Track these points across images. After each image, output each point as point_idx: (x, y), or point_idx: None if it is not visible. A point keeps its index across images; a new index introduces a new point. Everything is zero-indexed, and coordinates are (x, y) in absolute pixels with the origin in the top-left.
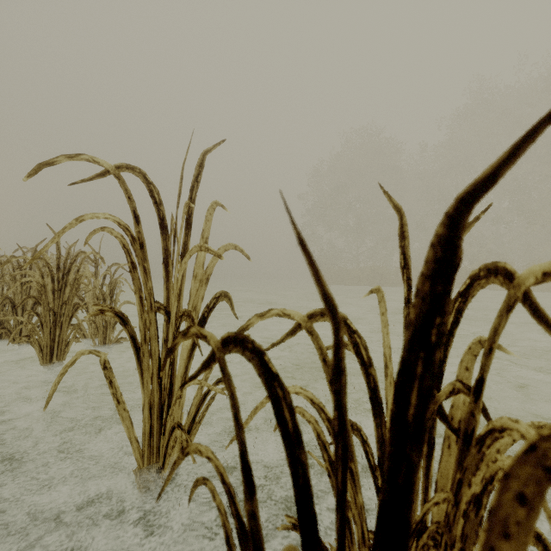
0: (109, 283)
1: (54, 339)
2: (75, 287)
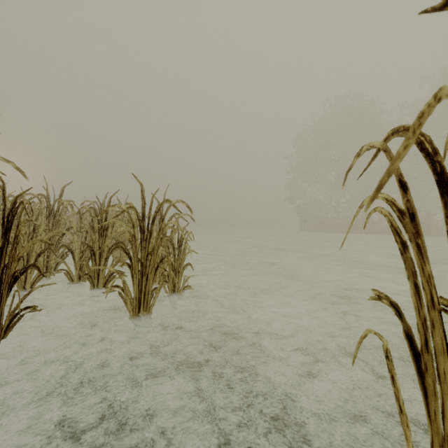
0: (171, 232)
1: (141, 290)
2: (159, 237)
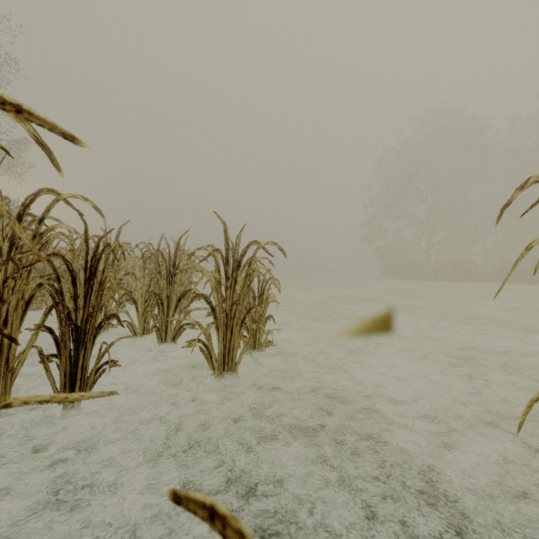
0: None
1: (225, 345)
2: (246, 284)
